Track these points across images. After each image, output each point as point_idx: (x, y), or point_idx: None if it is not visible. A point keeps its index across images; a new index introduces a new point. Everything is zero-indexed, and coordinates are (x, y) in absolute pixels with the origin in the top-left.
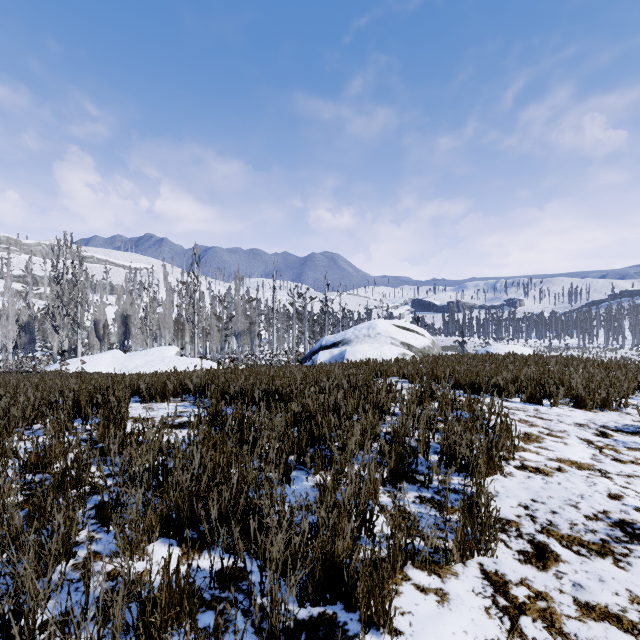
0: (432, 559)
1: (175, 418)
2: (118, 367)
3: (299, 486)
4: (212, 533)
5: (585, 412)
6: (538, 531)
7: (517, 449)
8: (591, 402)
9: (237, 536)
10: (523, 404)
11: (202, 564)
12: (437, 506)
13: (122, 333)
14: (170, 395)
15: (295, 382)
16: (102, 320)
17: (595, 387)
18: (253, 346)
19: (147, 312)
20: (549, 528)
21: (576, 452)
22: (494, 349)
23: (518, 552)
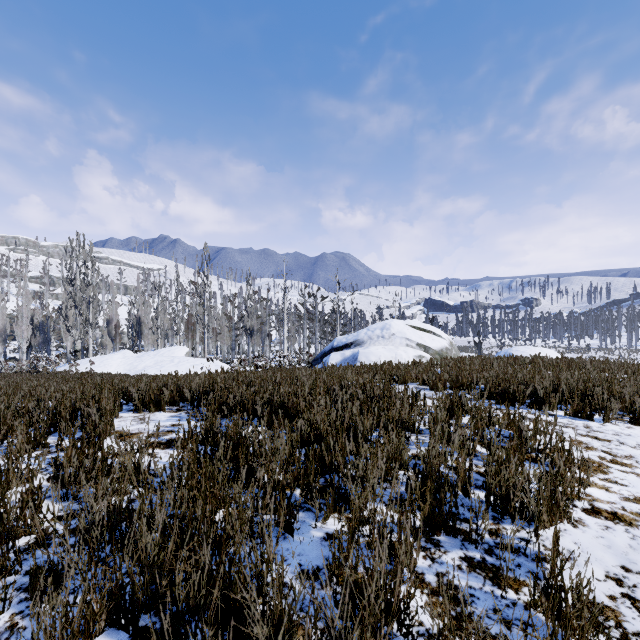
0: None
1: (164, 434)
2: (128, 367)
3: (305, 537)
4: None
5: None
6: None
7: (585, 486)
8: None
9: None
10: (569, 419)
11: None
12: (493, 576)
13: (134, 333)
14: (165, 404)
15: (303, 392)
16: (114, 320)
17: None
18: (264, 346)
19: (158, 312)
20: None
21: None
22: (516, 351)
23: None
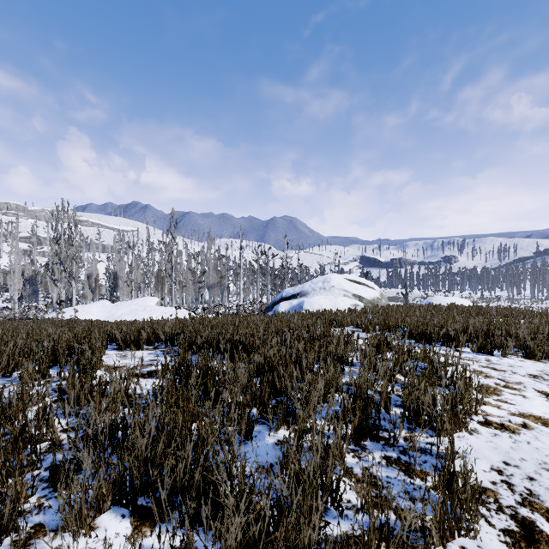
0: (411, 546)
1: (145, 367)
2: (106, 315)
3: (261, 443)
4: (161, 515)
5: (535, 362)
6: (519, 503)
7: (480, 404)
8: (540, 353)
9: (192, 511)
10: (474, 354)
11: (153, 543)
12: (405, 469)
13: (111, 286)
14: (143, 343)
15: (258, 333)
16: (94, 274)
17: (542, 338)
18: (223, 297)
19: (132, 268)
20: (530, 499)
21: (537, 406)
22: (436, 300)
23: (503, 532)
